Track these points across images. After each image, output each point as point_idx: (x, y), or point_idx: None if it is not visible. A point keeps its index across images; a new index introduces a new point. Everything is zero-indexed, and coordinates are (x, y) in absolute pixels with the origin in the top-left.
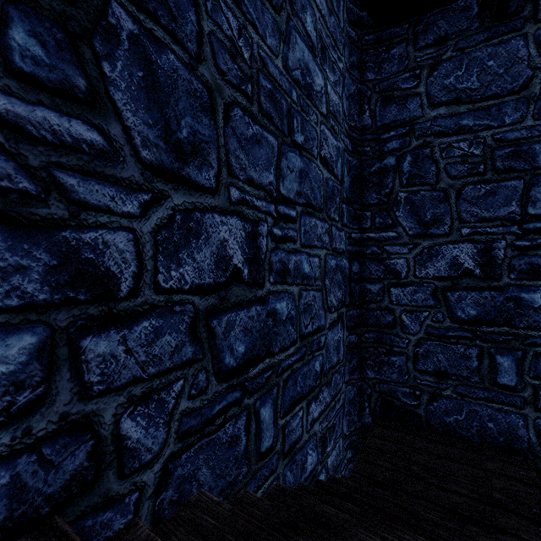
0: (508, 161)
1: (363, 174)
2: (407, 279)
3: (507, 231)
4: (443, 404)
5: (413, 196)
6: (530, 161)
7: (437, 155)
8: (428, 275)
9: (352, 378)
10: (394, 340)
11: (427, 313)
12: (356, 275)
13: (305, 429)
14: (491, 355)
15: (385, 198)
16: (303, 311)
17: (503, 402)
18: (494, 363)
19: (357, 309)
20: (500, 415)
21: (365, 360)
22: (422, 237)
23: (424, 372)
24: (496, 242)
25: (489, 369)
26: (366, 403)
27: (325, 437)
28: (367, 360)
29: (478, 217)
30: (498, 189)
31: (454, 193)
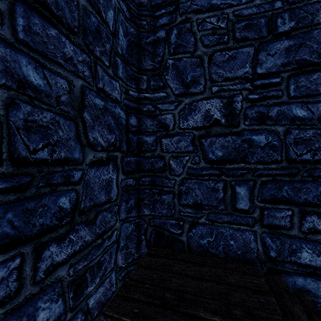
0: (244, 32)
1: (141, 43)
2: (173, 130)
3: (243, 87)
4: (199, 230)
5: (178, 62)
6: (258, 31)
7: (195, 29)
8: (189, 126)
9: (129, 216)
10: (164, 181)
11: (188, 157)
12: (134, 127)
13: (30, 281)
14: (232, 187)
15: (157, 64)
16: (22, 128)
17: (240, 223)
18: (235, 193)
19: (135, 157)
20: (239, 233)
21: (142, 200)
22: (184, 95)
23: (186, 205)
24: (236, 96)
25: (231, 198)
26: (143, 236)
27: (82, 278)
28: (144, 200)
29: (224, 77)
30: (237, 55)
31: (207, 58)
